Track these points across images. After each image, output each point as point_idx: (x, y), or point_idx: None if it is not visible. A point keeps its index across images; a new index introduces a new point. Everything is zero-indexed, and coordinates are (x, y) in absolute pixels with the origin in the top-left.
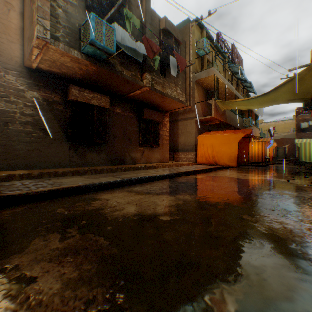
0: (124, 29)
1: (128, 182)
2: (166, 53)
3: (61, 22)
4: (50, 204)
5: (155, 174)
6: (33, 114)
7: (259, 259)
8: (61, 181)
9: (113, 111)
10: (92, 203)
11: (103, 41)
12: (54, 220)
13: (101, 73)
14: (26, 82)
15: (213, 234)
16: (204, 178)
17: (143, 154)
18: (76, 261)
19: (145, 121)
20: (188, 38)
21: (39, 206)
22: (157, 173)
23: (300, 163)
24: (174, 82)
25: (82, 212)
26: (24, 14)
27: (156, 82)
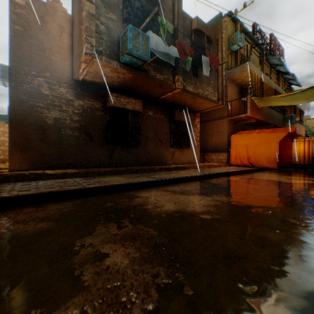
0: (157, 36)
1: (163, 182)
2: (198, 53)
3: (103, 37)
4: (100, 199)
5: (188, 175)
6: (79, 120)
7: (311, 260)
8: (104, 179)
9: (145, 114)
10: (135, 200)
11: (139, 50)
12: (107, 212)
13: (136, 79)
14: (74, 92)
15: (258, 234)
16: (240, 180)
17: (174, 155)
18: (135, 245)
19: (175, 122)
20: (221, 35)
21: (91, 200)
22: (190, 174)
23: None
24: (205, 82)
25: (128, 207)
26: (72, 34)
27: (187, 83)
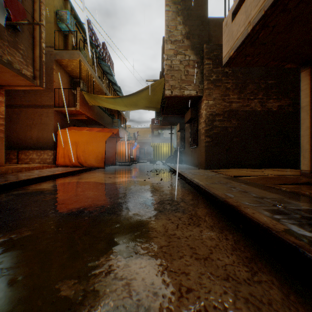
0: None
1: None
2: None
3: None
4: None
5: None
6: None
7: None
8: None
9: None
10: None
11: None
12: None
13: None
14: None
15: None
16: (54, 188)
17: None
18: None
19: None
20: None
21: None
22: None
23: (154, 162)
24: (9, 40)
25: None
26: None
27: None
